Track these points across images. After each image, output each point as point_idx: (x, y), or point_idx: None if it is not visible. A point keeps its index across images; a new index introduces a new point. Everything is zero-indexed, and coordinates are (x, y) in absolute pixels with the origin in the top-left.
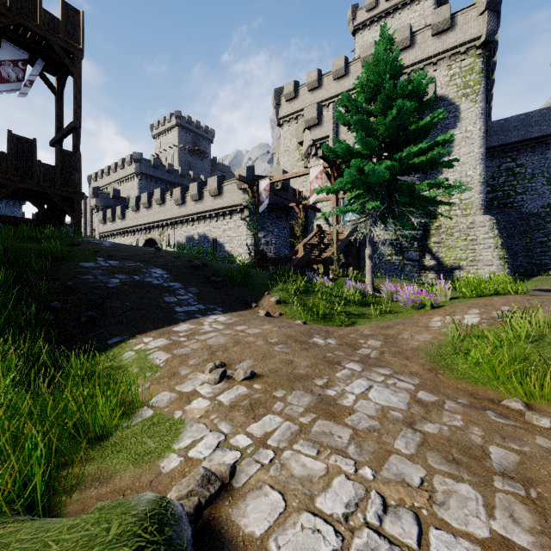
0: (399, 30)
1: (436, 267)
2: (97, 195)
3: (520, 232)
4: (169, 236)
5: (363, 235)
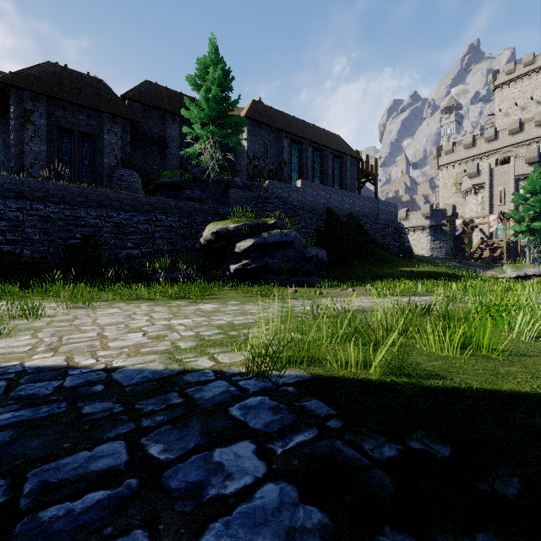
0: (539, 114)
1: None
2: None
3: None
4: None
5: (512, 242)
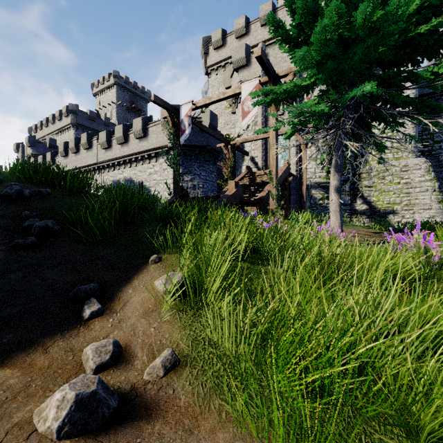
0: None
1: (368, 211)
2: (33, 143)
3: (439, 179)
4: (96, 181)
5: (294, 178)
